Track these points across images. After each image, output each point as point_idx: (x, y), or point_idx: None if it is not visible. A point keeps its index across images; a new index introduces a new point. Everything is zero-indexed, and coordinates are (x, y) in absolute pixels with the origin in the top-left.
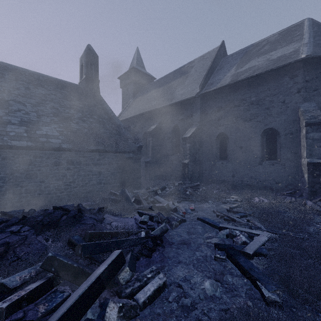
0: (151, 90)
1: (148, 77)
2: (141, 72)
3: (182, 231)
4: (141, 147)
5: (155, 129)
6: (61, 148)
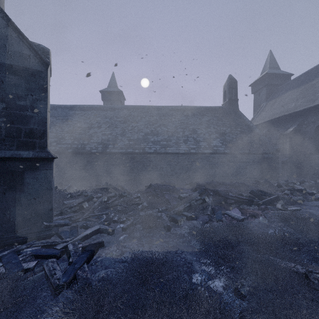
0: (288, 90)
1: (283, 76)
2: (274, 75)
3: (316, 203)
4: (279, 149)
5: (292, 131)
6: (224, 153)
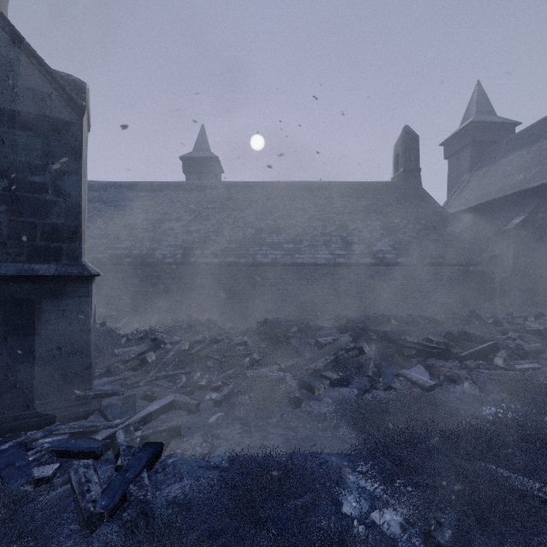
0: (510, 152)
1: (502, 127)
2: (486, 124)
3: None
4: (496, 257)
5: (520, 224)
6: (397, 263)
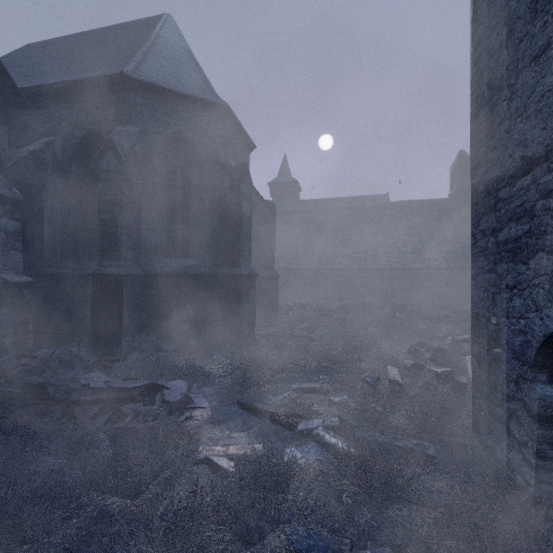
0: None
1: None
2: None
3: None
4: None
5: None
6: (440, 268)
